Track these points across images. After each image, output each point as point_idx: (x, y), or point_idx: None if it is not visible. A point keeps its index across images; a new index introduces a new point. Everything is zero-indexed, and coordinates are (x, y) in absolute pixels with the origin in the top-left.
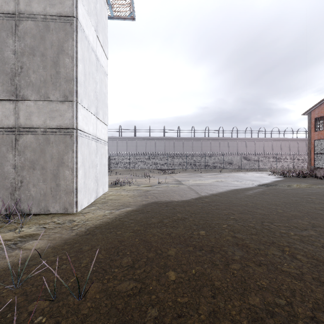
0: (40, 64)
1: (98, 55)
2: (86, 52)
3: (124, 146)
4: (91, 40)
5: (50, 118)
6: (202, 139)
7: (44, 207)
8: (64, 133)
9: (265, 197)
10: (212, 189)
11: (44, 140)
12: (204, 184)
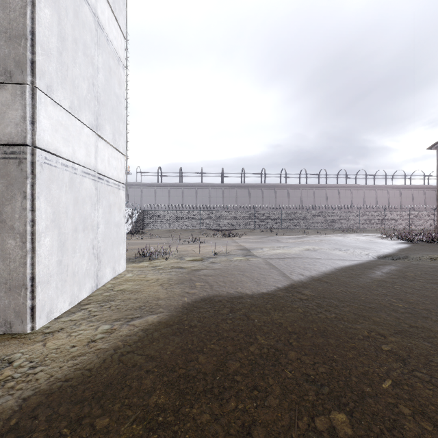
0: None
1: (101, 18)
2: None
3: (165, 196)
4: None
5: None
6: (277, 186)
7: None
8: (3, 156)
9: (414, 286)
10: (308, 265)
11: None
12: (290, 256)
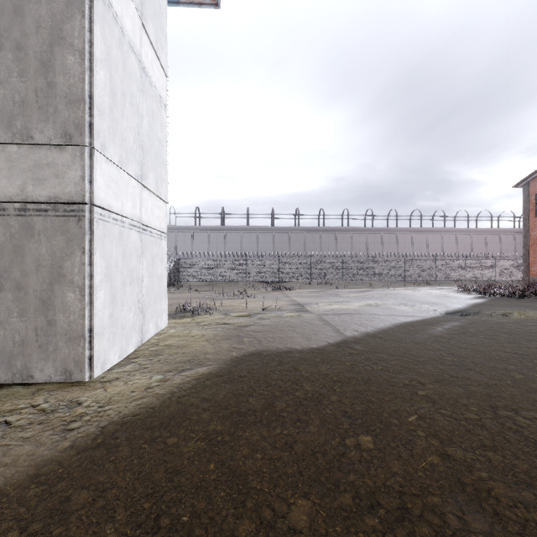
0: (12, 66)
1: (145, 63)
2: (117, 49)
3: (204, 242)
4: (129, 28)
5: (35, 181)
6: (338, 230)
7: (21, 369)
8: (63, 214)
9: (471, 341)
10: (365, 321)
11: (22, 229)
12: (347, 311)
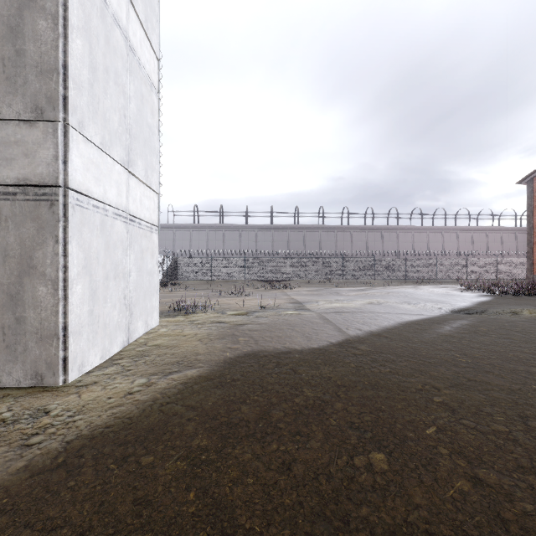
0: None
1: (133, 41)
2: (98, 19)
3: (202, 241)
4: None
5: (2, 161)
6: (337, 228)
7: None
8: (34, 198)
9: (484, 341)
10: (368, 320)
11: None
12: (349, 310)
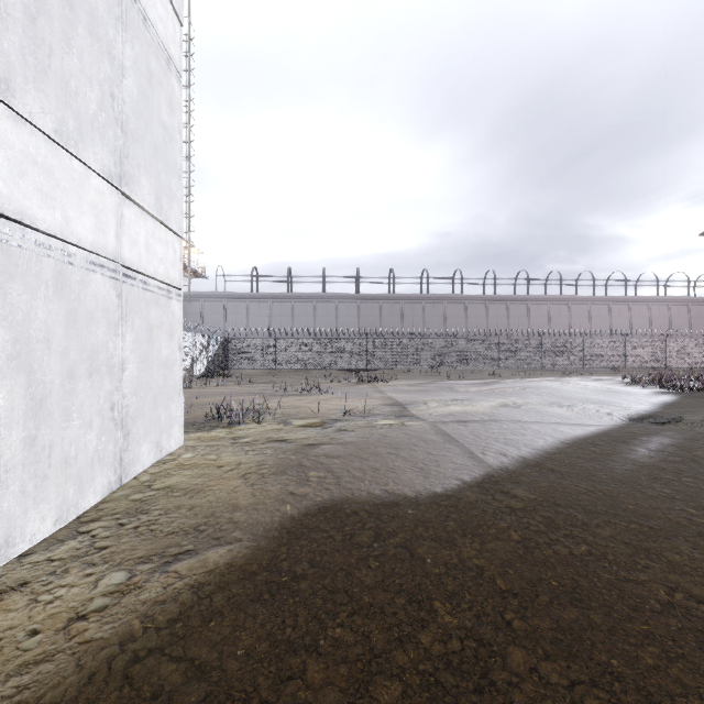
0: None
1: None
2: None
3: (263, 315)
4: None
5: None
6: (447, 299)
7: None
8: None
9: None
10: (511, 436)
11: None
12: (477, 417)
